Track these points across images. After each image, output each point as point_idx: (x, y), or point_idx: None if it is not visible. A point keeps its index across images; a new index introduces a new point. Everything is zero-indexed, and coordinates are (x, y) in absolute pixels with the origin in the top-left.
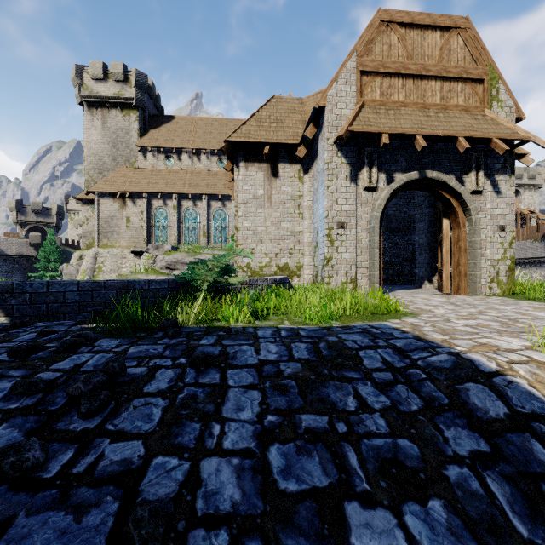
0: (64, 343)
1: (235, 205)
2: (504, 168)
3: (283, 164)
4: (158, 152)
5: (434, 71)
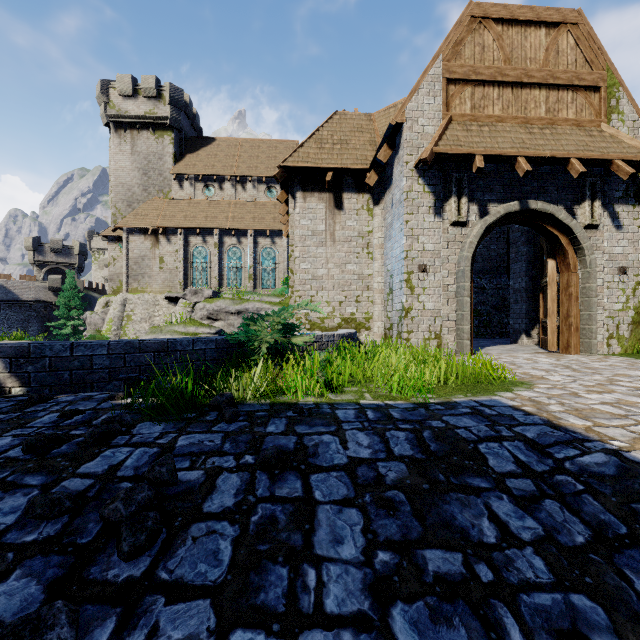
0: (94, 432)
1: (290, 244)
2: (626, 196)
3: (348, 194)
4: (196, 181)
5: (538, 77)
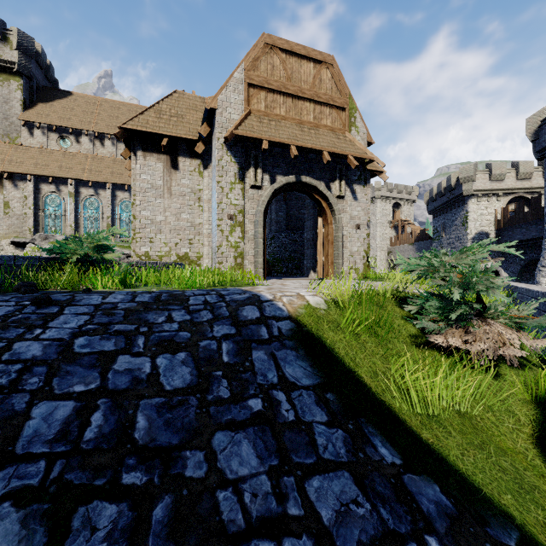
0: None
1: (133, 194)
2: (360, 180)
3: (183, 158)
4: (50, 130)
5: (308, 94)
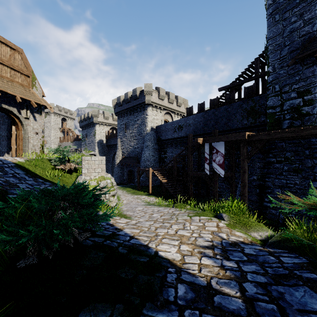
0: None
1: None
2: (38, 112)
3: None
4: None
5: (7, 63)
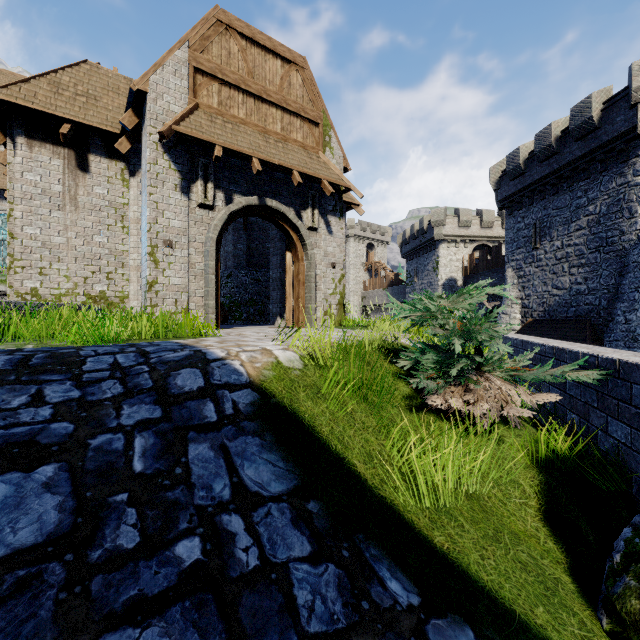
0: None
1: (10, 200)
2: (335, 210)
3: (97, 157)
4: None
5: (275, 98)
